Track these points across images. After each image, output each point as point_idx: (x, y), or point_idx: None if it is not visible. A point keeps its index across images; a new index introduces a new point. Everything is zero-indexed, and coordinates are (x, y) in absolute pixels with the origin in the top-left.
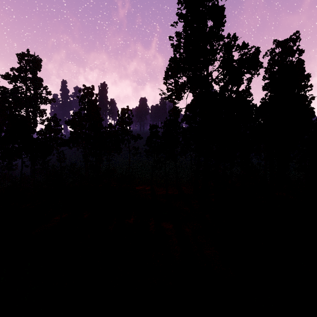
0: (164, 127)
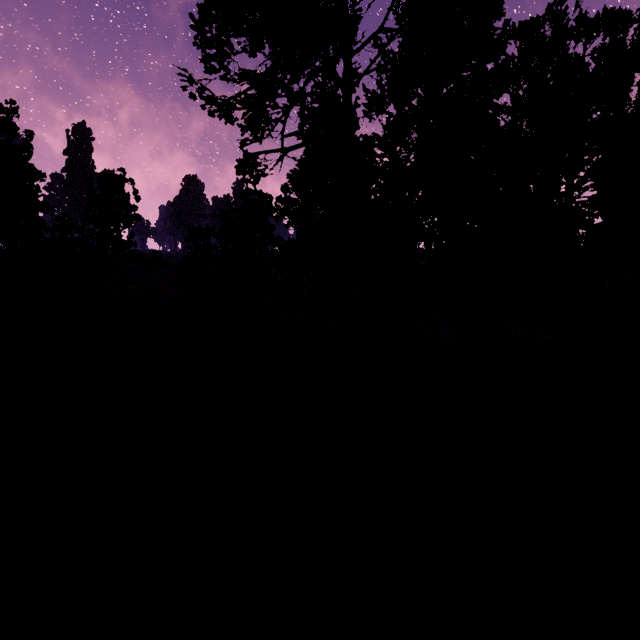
0: (222, 227)
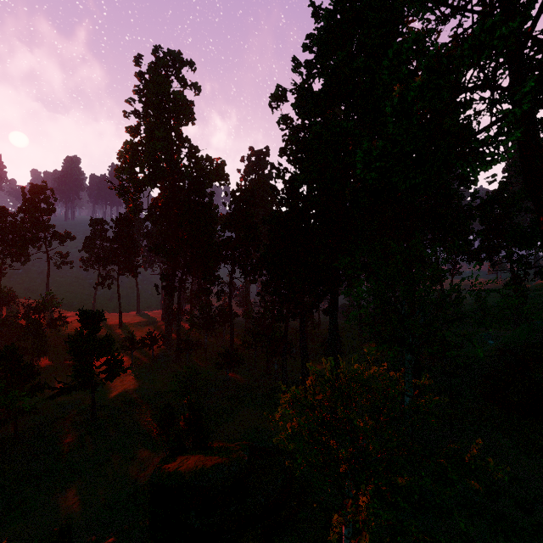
0: (116, 226)
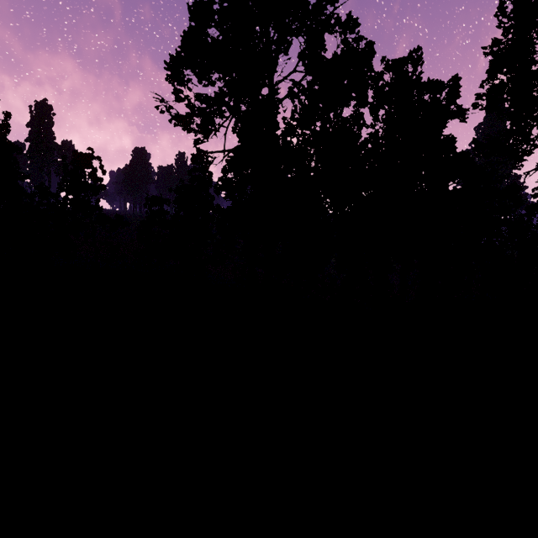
0: (176, 199)
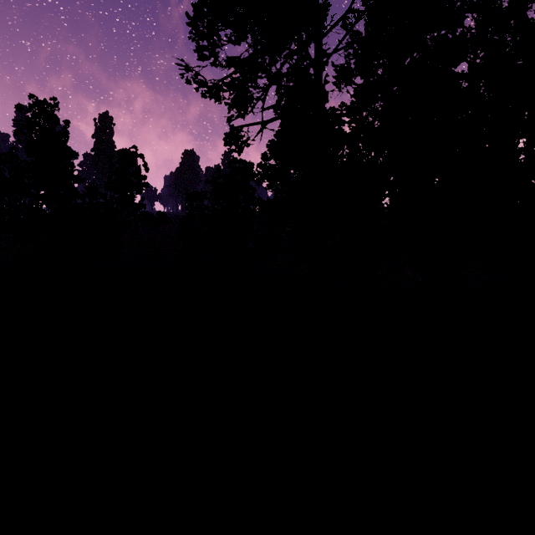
0: (212, 191)
